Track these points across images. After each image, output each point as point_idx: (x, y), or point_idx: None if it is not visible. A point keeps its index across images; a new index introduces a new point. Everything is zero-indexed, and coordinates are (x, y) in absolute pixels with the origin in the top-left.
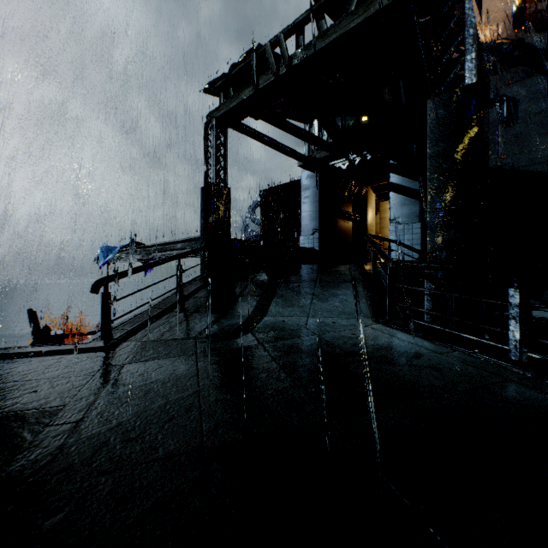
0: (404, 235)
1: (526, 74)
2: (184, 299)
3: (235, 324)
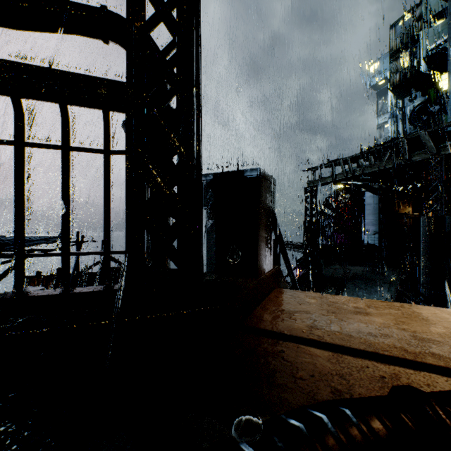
0: None
1: None
2: (302, 284)
3: None
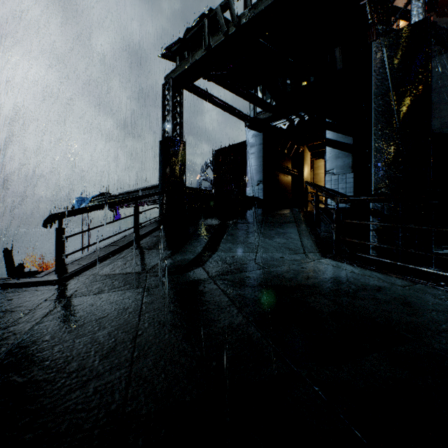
0: (338, 184)
1: (437, 52)
2: (141, 237)
3: (186, 260)
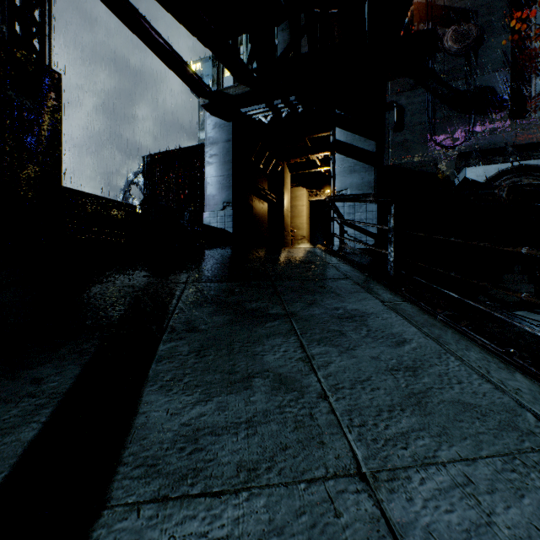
0: (355, 212)
1: (411, 86)
2: None
3: None
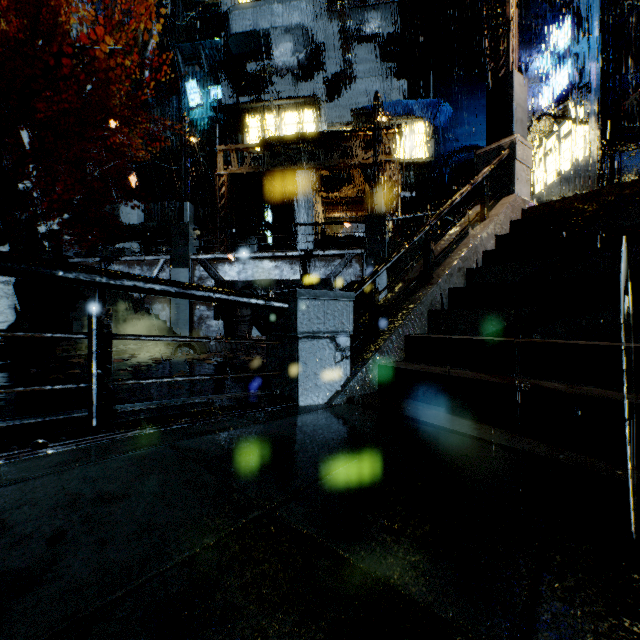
0: None
1: None
2: None
3: None
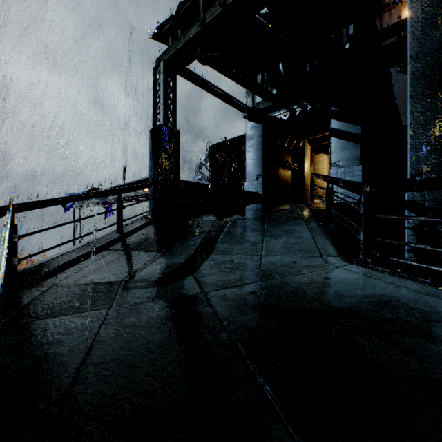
0: (345, 177)
1: None
2: (124, 236)
3: (174, 264)
